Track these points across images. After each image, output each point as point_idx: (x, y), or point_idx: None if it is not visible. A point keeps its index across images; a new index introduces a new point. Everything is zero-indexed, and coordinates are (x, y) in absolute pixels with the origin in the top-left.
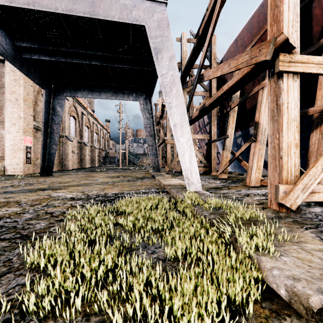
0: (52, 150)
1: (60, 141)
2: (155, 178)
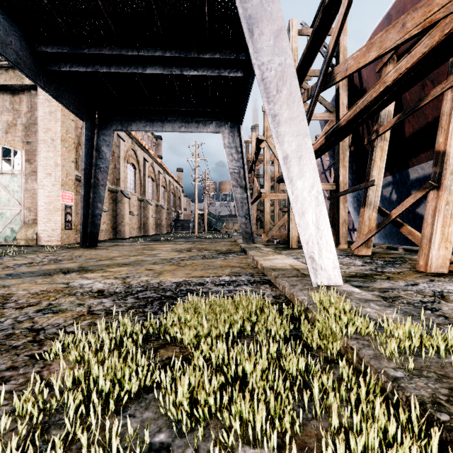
0: (97, 210)
1: (114, 197)
2: (246, 254)
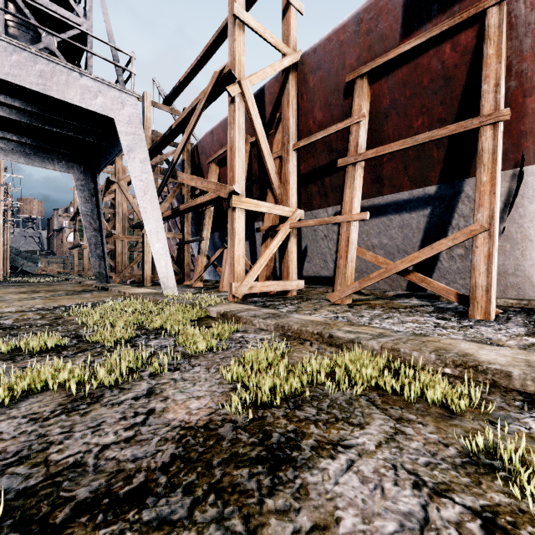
0: None
1: None
2: (109, 290)
